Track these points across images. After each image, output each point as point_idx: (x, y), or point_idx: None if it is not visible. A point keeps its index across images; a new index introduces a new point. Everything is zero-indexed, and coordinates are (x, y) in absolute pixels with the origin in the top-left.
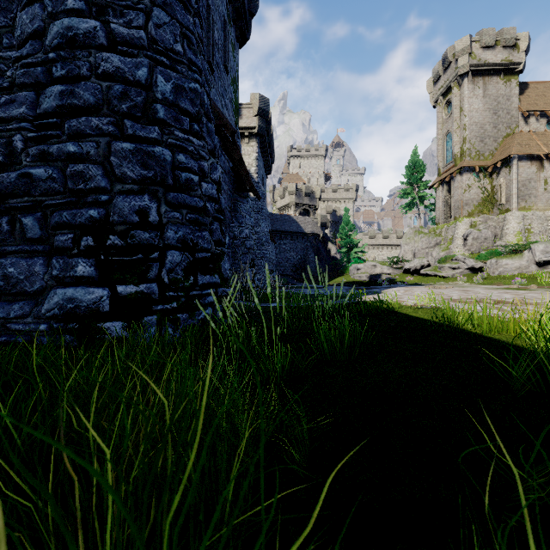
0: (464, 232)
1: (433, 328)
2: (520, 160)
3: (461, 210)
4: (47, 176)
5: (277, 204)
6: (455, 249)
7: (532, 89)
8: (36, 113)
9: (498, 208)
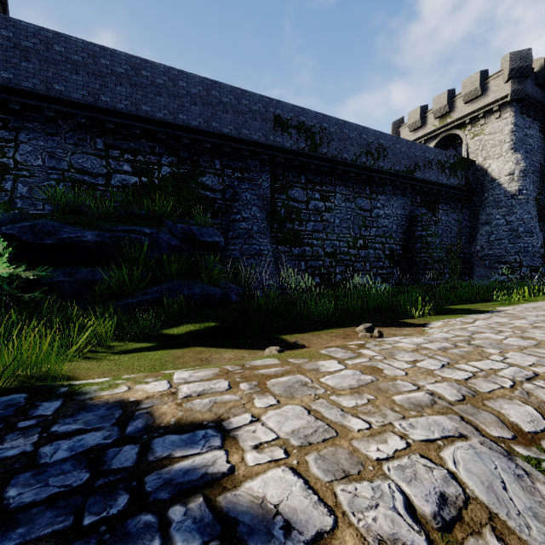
0: None
1: None
2: None
3: None
4: (491, 253)
5: None
6: None
7: None
8: (488, 240)
9: None
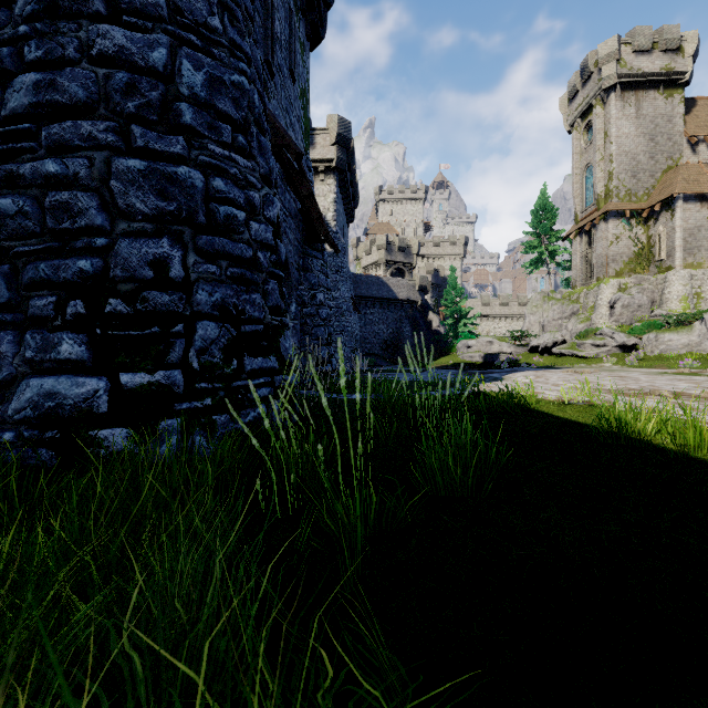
0: (610, 297)
1: (602, 440)
2: (686, 201)
3: (605, 268)
4: (17, 210)
5: (361, 261)
6: (598, 320)
7: (701, 107)
8: (1, 117)
9: (657, 265)
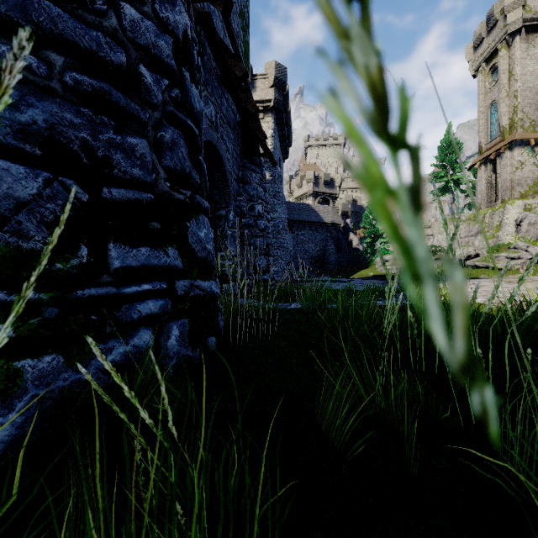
0: (516, 216)
1: None
2: None
3: (510, 191)
4: None
5: (294, 193)
6: (504, 237)
7: None
8: None
9: None
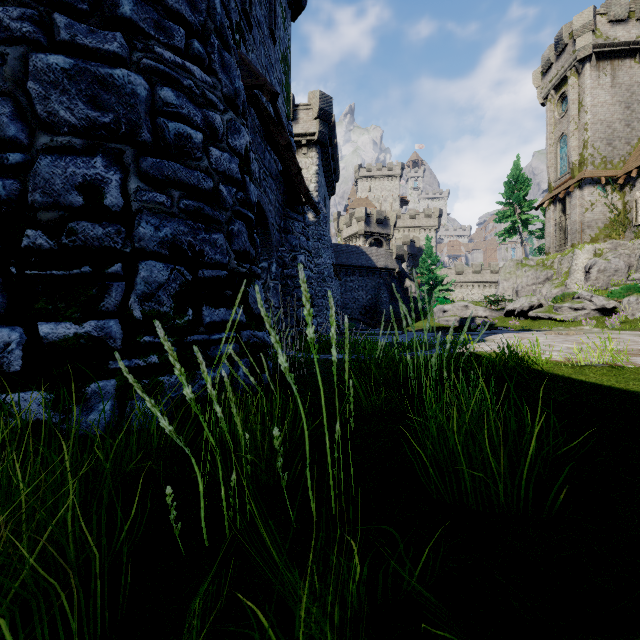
0: (586, 263)
1: None
2: None
3: (580, 234)
4: None
5: (342, 233)
6: (573, 285)
7: None
8: None
9: (633, 231)
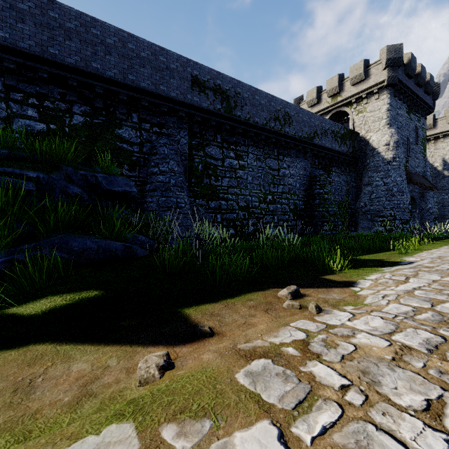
0: None
1: None
2: None
3: None
4: (372, 208)
5: None
6: None
7: None
8: (370, 198)
9: None
